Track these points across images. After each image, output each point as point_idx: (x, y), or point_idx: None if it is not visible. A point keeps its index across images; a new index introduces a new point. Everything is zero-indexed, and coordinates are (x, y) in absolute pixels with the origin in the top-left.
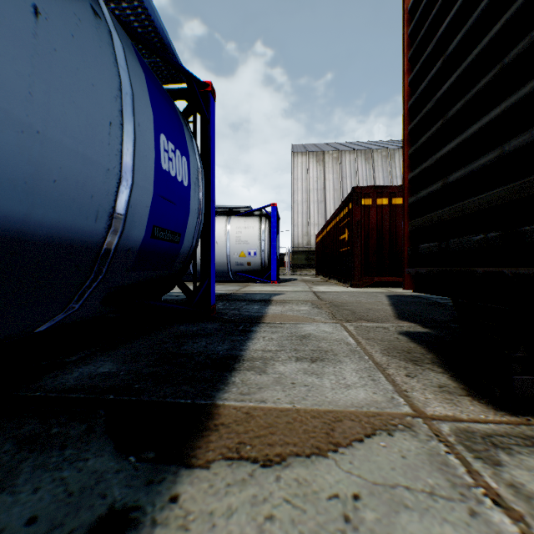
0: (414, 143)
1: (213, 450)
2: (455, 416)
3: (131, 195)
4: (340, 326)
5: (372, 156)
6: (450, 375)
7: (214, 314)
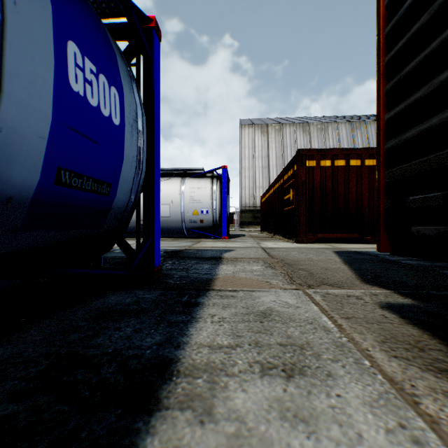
0: (391, 78)
1: None
2: None
3: None
4: (304, 295)
5: (309, 128)
6: None
7: (159, 276)
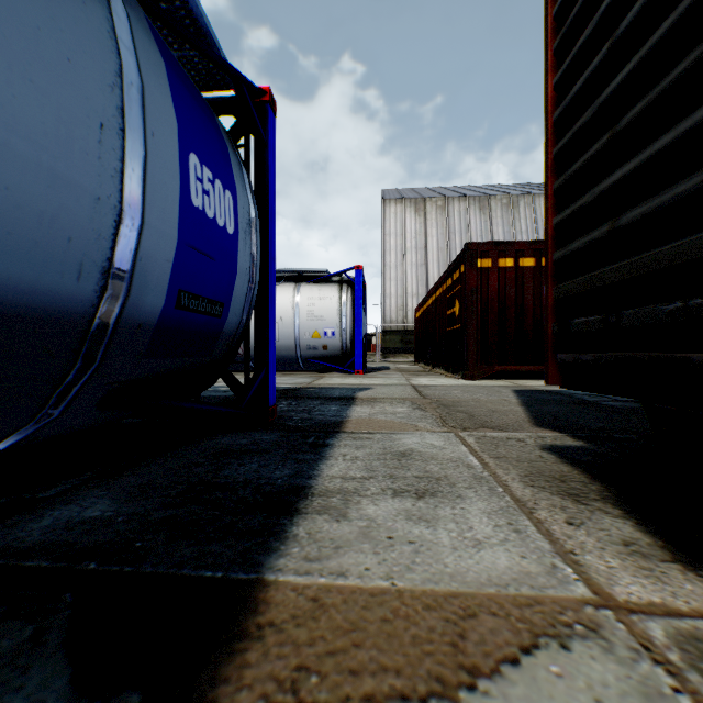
0: (561, 173)
1: (249, 688)
2: (667, 605)
3: (140, 242)
4: (455, 437)
5: (489, 204)
6: (636, 520)
7: (275, 418)
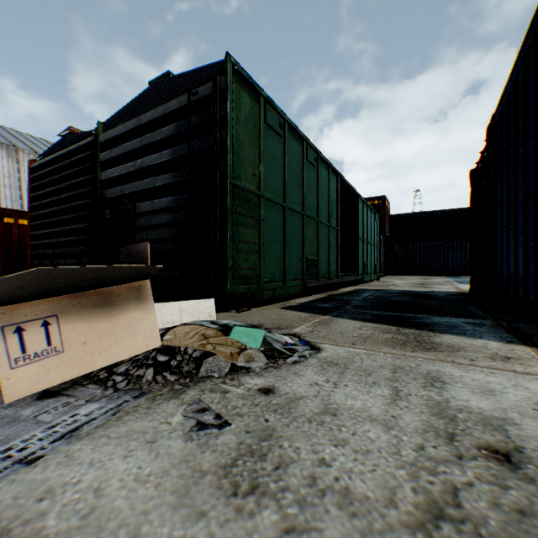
0: (34, 221)
1: None
2: None
3: None
4: None
5: (19, 155)
6: None
7: None
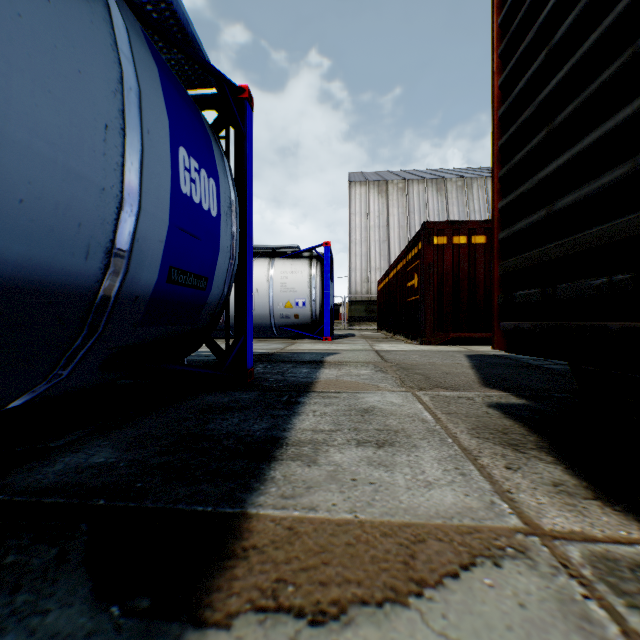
0: (506, 163)
1: (237, 595)
2: (585, 533)
3: (137, 225)
4: (412, 396)
5: (445, 186)
6: (565, 466)
7: (252, 379)
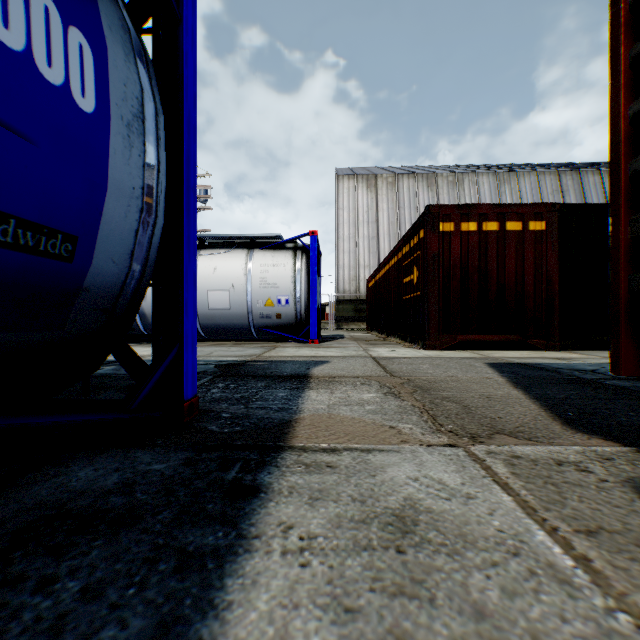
0: None
1: None
2: None
3: None
4: (471, 461)
5: (436, 181)
6: None
7: (194, 416)
